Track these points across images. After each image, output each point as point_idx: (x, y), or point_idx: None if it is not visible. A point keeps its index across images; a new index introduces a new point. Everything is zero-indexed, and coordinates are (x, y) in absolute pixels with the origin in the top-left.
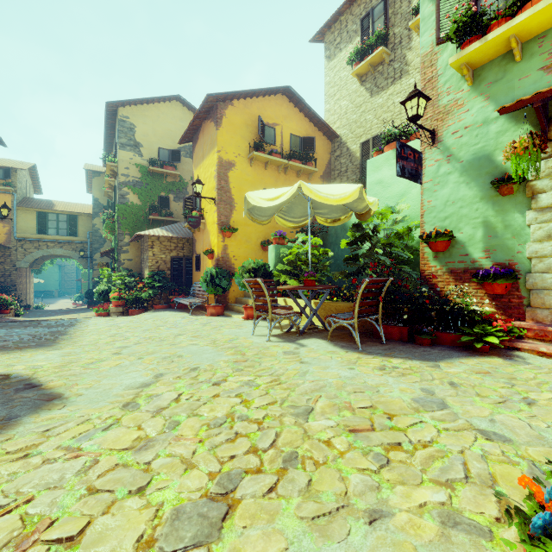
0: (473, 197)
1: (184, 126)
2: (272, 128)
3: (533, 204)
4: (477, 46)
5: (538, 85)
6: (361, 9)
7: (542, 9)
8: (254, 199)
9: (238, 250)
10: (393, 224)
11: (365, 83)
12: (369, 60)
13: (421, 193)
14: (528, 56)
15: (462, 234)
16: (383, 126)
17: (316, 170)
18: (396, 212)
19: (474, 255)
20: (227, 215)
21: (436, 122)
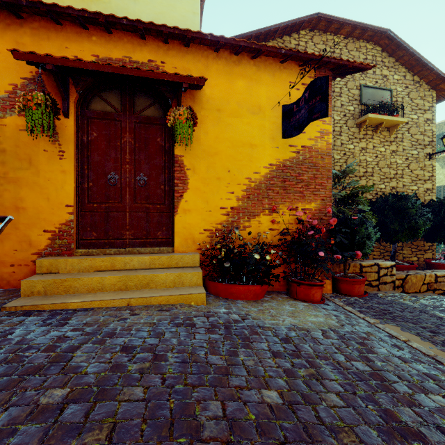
0: None
1: None
2: None
3: None
4: None
5: None
6: (436, 131)
7: None
8: None
9: None
10: None
11: (438, 162)
12: (441, 156)
13: None
14: None
15: None
16: None
17: None
18: None
19: None
20: None
21: None
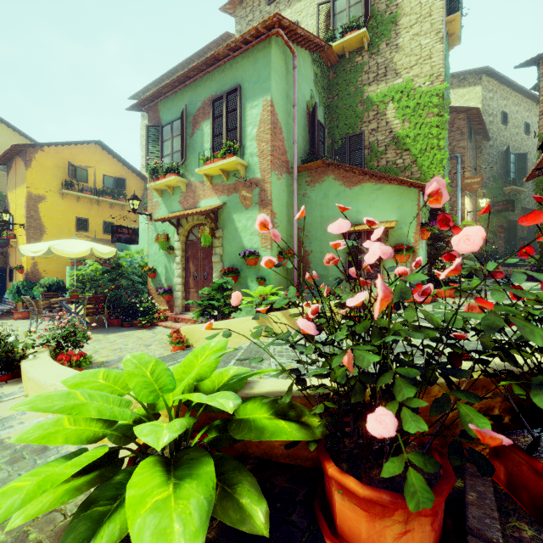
0: (162, 252)
1: (2, 141)
2: (85, 169)
3: (175, 261)
4: (154, 184)
5: (178, 208)
6: None
7: (168, 181)
8: (25, 251)
9: (49, 266)
10: (142, 259)
11: None
12: None
13: (147, 245)
14: (175, 194)
15: (160, 270)
16: (103, 219)
17: (127, 204)
18: (141, 253)
19: (163, 281)
20: (37, 238)
21: (152, 210)
